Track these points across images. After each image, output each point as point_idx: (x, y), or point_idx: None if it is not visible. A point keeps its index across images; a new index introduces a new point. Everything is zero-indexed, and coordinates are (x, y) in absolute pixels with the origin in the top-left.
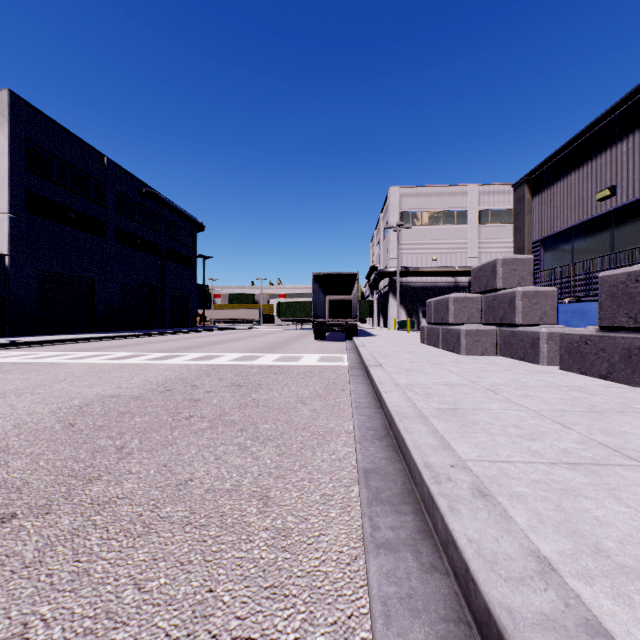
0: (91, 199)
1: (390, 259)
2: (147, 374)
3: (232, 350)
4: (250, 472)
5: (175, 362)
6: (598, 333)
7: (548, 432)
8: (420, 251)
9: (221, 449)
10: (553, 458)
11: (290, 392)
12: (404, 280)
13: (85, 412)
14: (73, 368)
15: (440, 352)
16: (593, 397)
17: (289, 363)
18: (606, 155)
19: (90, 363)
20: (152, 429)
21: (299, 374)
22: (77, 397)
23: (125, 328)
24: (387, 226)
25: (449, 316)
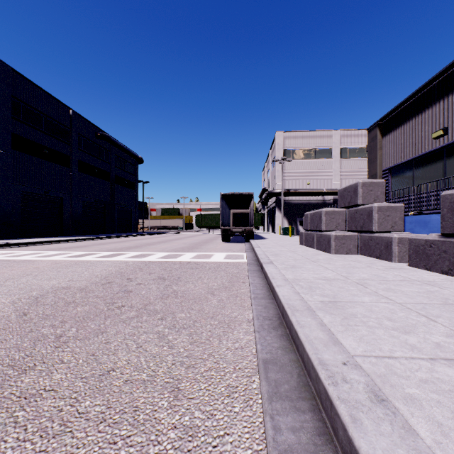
0: (60, 140)
1: (276, 183)
2: (95, 269)
3: (161, 250)
4: (165, 361)
5: (118, 259)
6: (440, 238)
7: (418, 325)
8: (298, 178)
9: (143, 337)
10: (431, 353)
11: (202, 284)
12: (286, 198)
13: (39, 302)
14: (40, 264)
15: (315, 251)
16: (443, 290)
17: (203, 260)
18: (440, 104)
19: (54, 260)
20: (89, 318)
21: (210, 269)
22: (36, 289)
23: (85, 233)
24: (274, 159)
25: (322, 225)
